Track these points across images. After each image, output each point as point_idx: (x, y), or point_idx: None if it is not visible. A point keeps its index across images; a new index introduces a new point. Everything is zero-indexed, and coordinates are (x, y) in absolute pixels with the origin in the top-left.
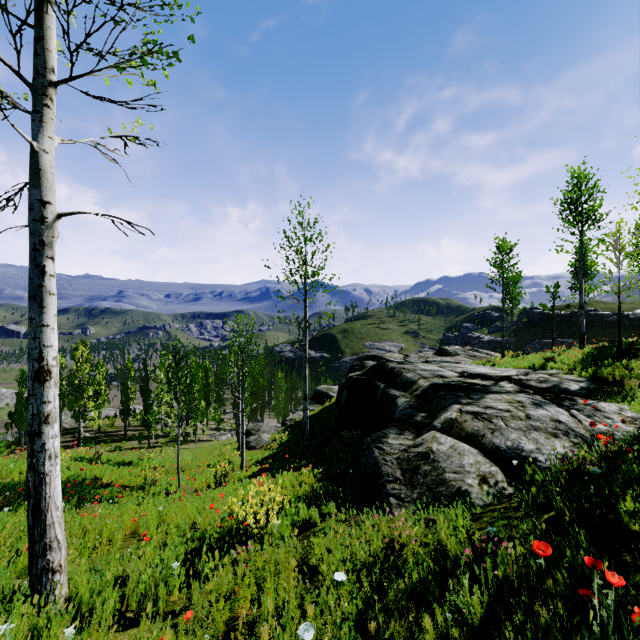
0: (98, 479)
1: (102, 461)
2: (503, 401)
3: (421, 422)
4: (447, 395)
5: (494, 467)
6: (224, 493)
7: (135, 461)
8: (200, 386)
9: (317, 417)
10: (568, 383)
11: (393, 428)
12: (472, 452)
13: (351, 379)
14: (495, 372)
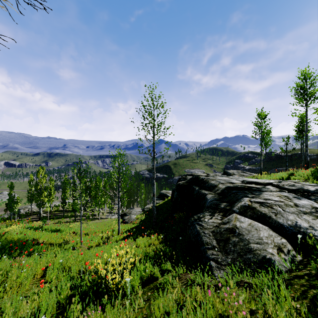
0: (35, 240)
1: (43, 229)
2: (275, 196)
3: (224, 208)
4: (238, 192)
5: (284, 239)
6: (104, 250)
7: (62, 229)
8: (101, 190)
9: (160, 206)
10: (307, 186)
11: (207, 212)
12: (265, 228)
13: (179, 185)
14: (262, 181)
